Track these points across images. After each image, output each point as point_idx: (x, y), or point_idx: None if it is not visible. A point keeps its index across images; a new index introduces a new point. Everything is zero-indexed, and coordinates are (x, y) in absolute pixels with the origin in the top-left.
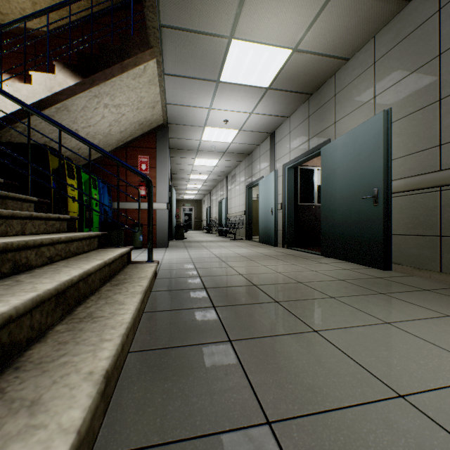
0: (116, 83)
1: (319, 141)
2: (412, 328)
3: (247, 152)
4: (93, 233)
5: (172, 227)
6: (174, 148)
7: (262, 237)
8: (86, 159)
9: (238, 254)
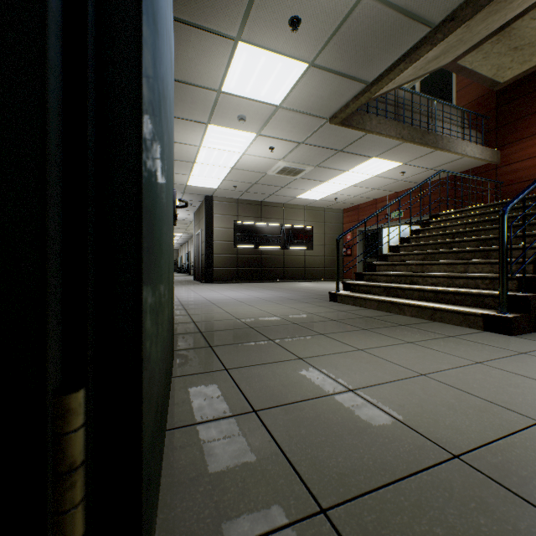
0: None
1: None
2: (268, 315)
3: None
4: (490, 275)
5: None
6: None
7: None
8: None
9: None
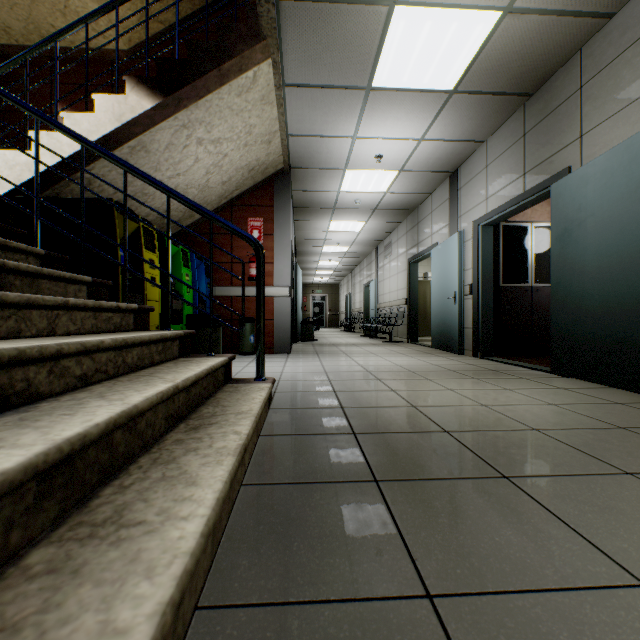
0: (213, 103)
1: (546, 174)
2: None
3: (410, 207)
4: (169, 333)
5: (297, 323)
6: (299, 207)
7: (436, 339)
8: (163, 216)
9: (401, 368)
